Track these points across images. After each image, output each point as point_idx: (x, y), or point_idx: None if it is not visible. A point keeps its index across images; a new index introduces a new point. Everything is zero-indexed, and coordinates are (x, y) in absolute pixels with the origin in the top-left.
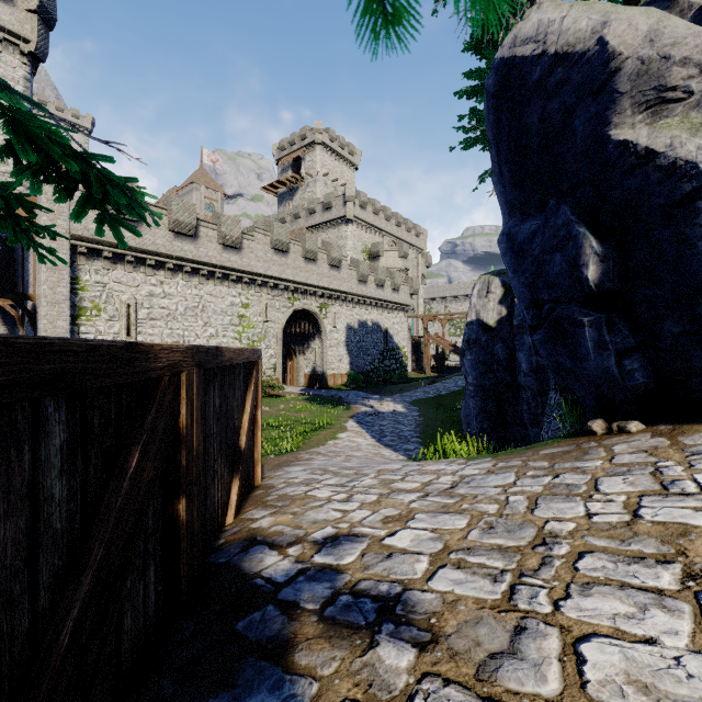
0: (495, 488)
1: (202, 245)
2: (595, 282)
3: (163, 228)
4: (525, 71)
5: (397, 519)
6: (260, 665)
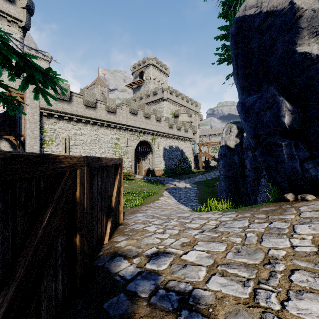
0: (238, 228)
1: (98, 111)
2: (288, 124)
3: (81, 104)
4: (251, 22)
5: (188, 244)
6: None
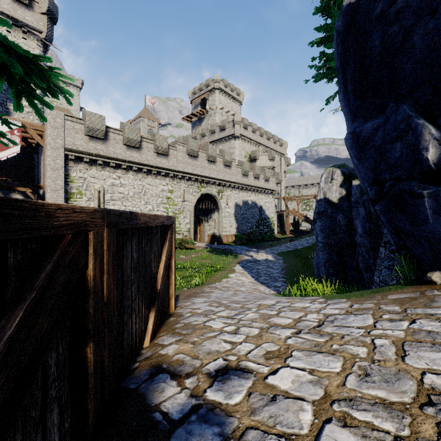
0: (358, 329)
1: (144, 153)
2: (434, 162)
3: (120, 143)
4: (369, 9)
5: (277, 355)
6: None
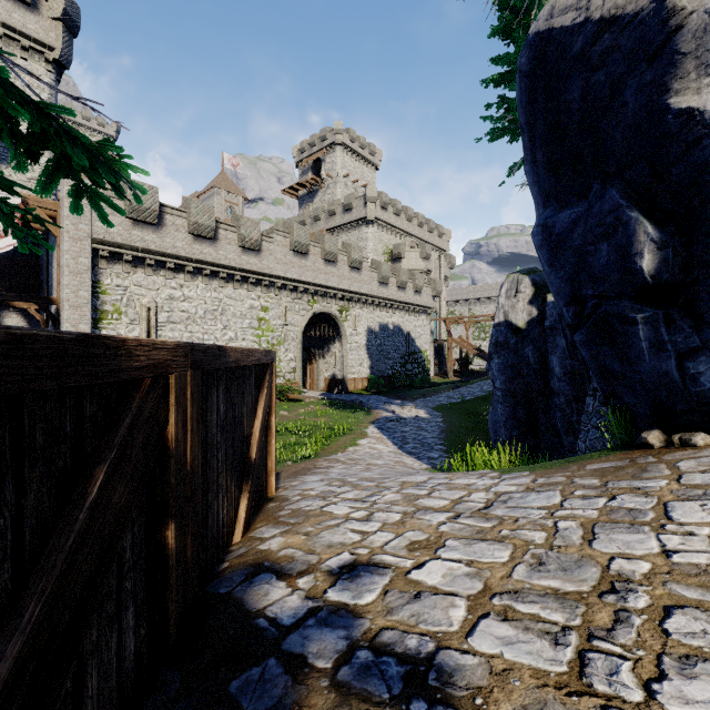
0: (538, 510)
1: (221, 247)
2: (650, 273)
3: (183, 231)
4: (565, 43)
5: (425, 546)
6: None
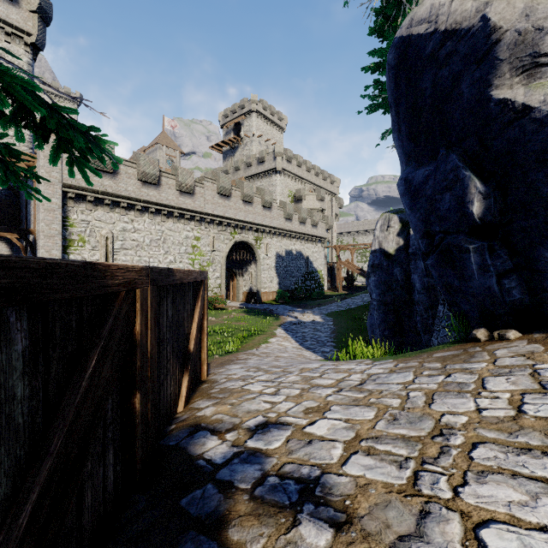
0: (397, 385)
1: (163, 191)
2: (478, 216)
3: (134, 178)
4: (420, 46)
5: (316, 410)
6: (199, 539)
